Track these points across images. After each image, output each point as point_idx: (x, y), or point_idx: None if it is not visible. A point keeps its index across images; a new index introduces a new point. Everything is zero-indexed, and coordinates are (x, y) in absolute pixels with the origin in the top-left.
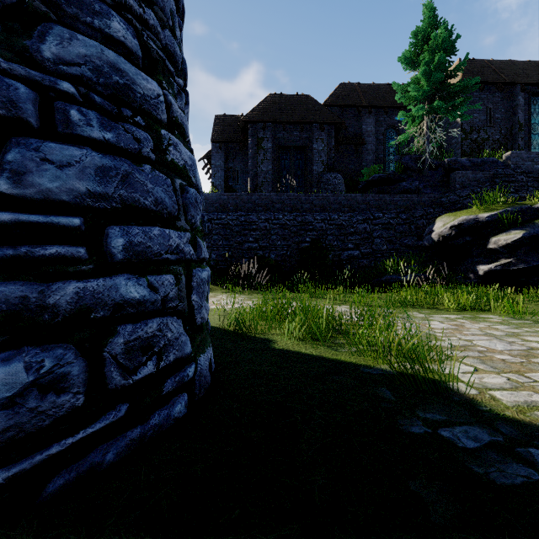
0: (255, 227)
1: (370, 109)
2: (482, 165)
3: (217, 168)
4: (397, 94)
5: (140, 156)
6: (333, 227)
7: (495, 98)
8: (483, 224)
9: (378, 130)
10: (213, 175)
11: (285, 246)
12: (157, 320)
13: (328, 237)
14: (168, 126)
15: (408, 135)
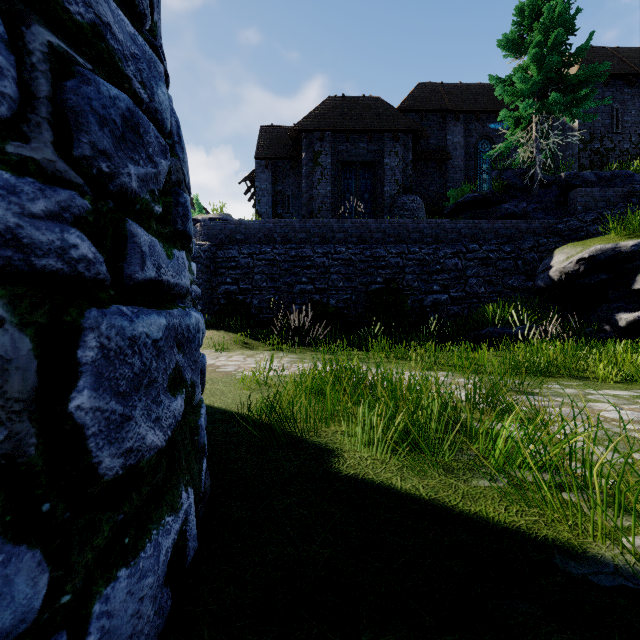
0: (310, 264)
1: (458, 115)
2: (612, 180)
3: (263, 192)
4: (498, 87)
5: None
6: (412, 263)
7: (623, 96)
8: (627, 256)
9: (467, 142)
10: (257, 201)
11: (349, 288)
12: None
13: (406, 277)
14: None
15: (512, 142)
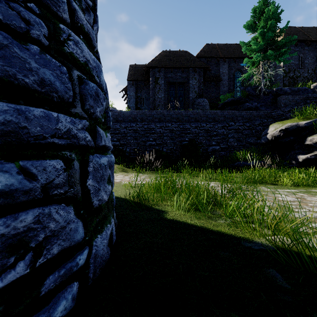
0: (154, 132)
1: (225, 59)
2: (298, 91)
3: (131, 97)
4: (243, 47)
5: (27, 37)
6: (202, 131)
7: (304, 51)
8: (302, 128)
9: (230, 72)
10: (128, 101)
11: (172, 143)
12: (34, 211)
13: (199, 138)
14: (74, 30)
15: (250, 73)
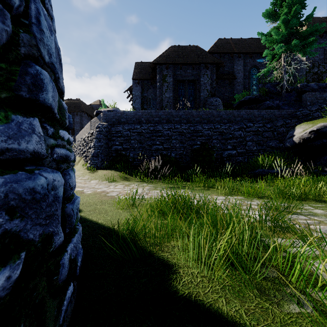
0: (161, 134)
1: (240, 55)
2: (326, 88)
3: (136, 97)
4: (263, 38)
5: None
6: (216, 134)
7: None
8: None
9: (245, 69)
10: (133, 101)
11: (182, 147)
12: None
13: (213, 141)
14: None
15: (270, 68)
